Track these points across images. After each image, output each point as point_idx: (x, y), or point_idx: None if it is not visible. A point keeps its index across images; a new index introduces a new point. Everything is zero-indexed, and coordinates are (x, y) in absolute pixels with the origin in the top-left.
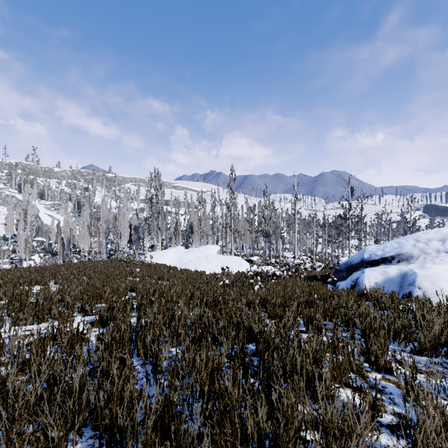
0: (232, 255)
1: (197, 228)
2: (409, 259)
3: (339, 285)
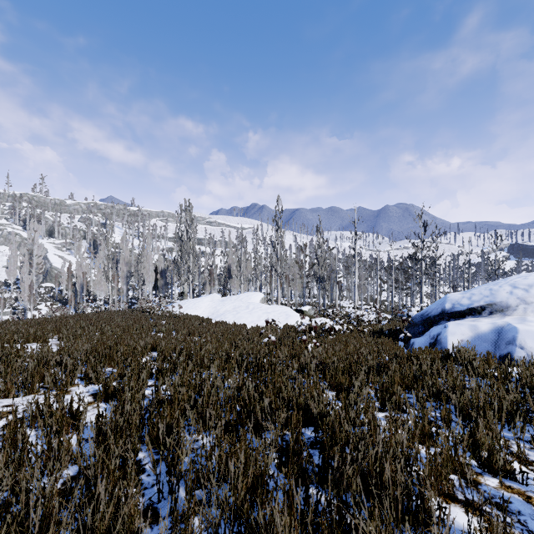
0: (279, 304)
1: (236, 272)
2: (505, 310)
3: (414, 343)
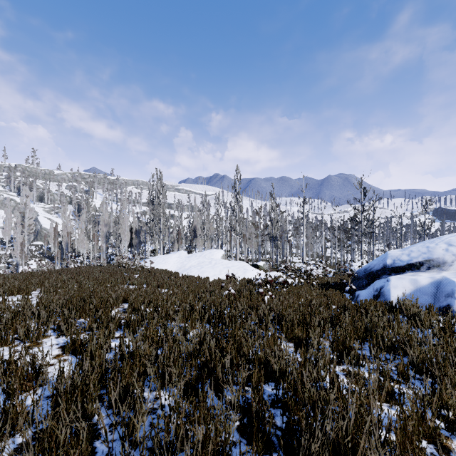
0: (237, 260)
1: (200, 232)
2: (441, 265)
3: (359, 295)
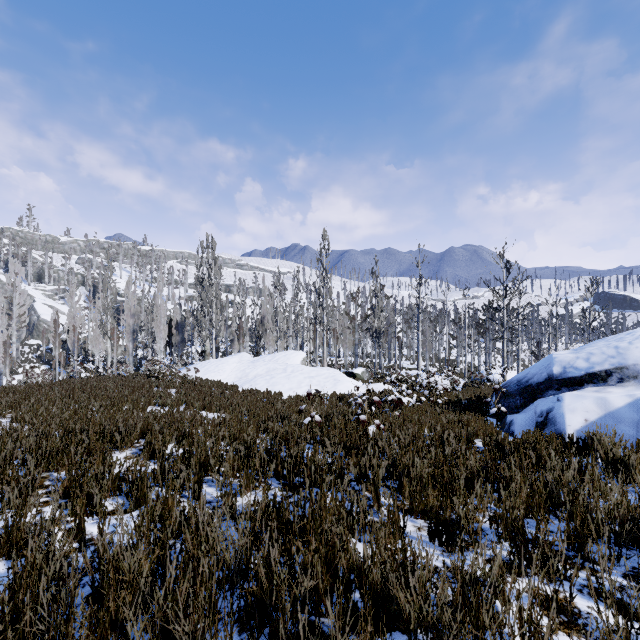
0: (325, 365)
1: (271, 325)
2: None
3: (513, 422)
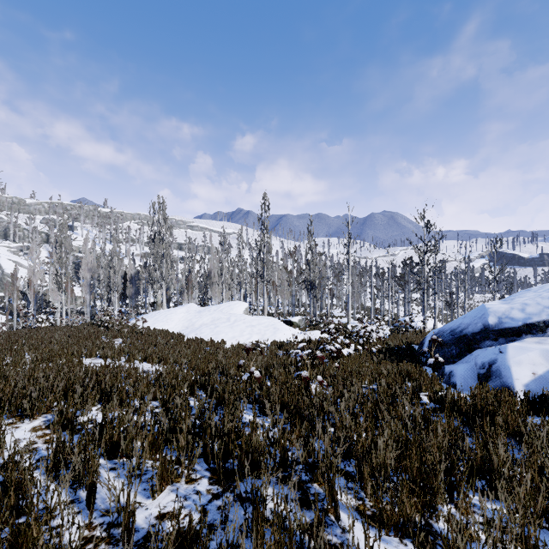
0: (265, 314)
1: (217, 278)
2: None
3: (453, 373)
